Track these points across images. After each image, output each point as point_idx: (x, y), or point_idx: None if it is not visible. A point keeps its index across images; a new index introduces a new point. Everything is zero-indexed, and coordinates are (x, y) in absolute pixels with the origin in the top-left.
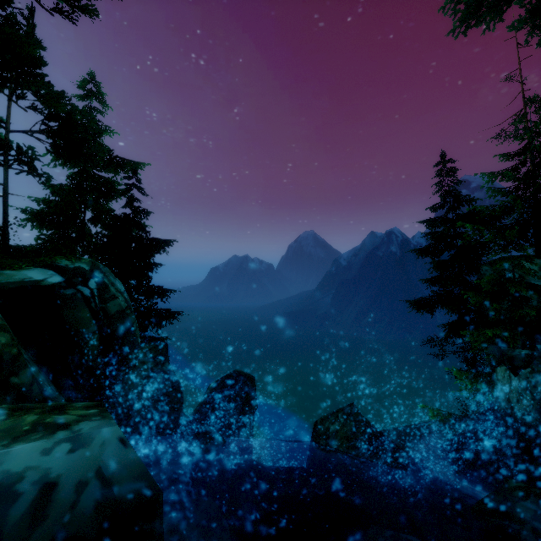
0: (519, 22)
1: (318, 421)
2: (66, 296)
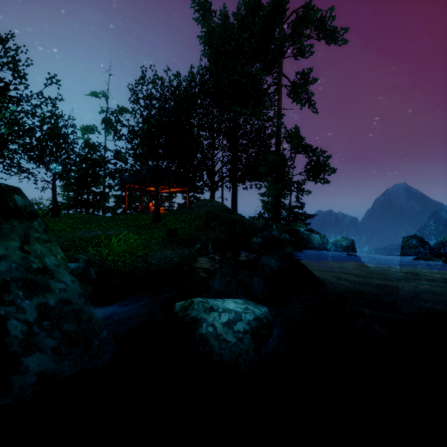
0: None
1: None
2: None
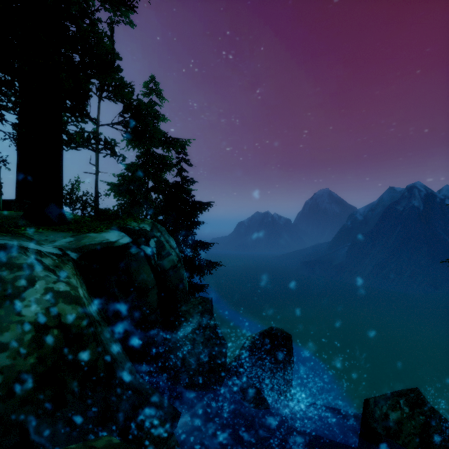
0: None
1: (370, 400)
2: (132, 255)
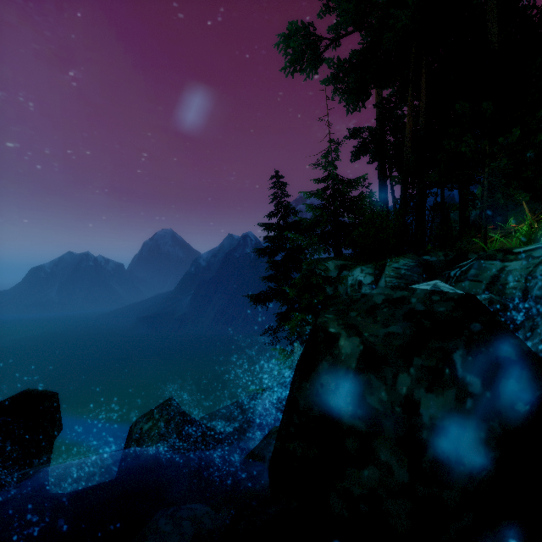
0: (327, 80)
1: (133, 424)
2: None
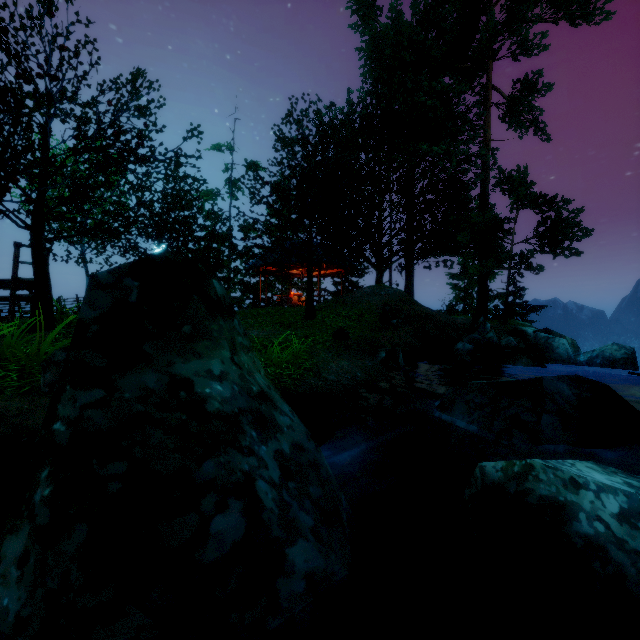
0: None
1: None
2: None
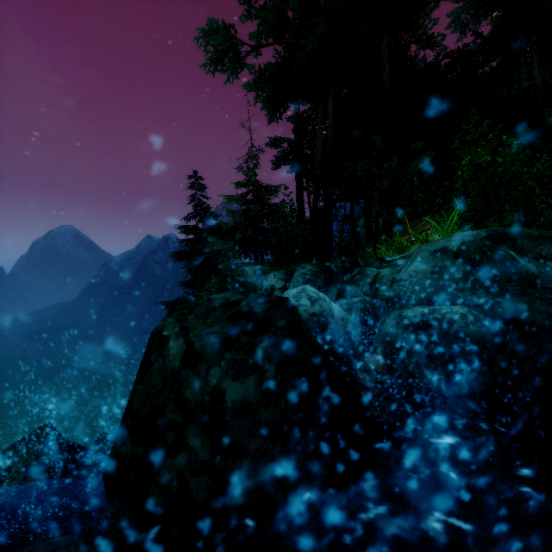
0: (249, 86)
1: None
2: None
